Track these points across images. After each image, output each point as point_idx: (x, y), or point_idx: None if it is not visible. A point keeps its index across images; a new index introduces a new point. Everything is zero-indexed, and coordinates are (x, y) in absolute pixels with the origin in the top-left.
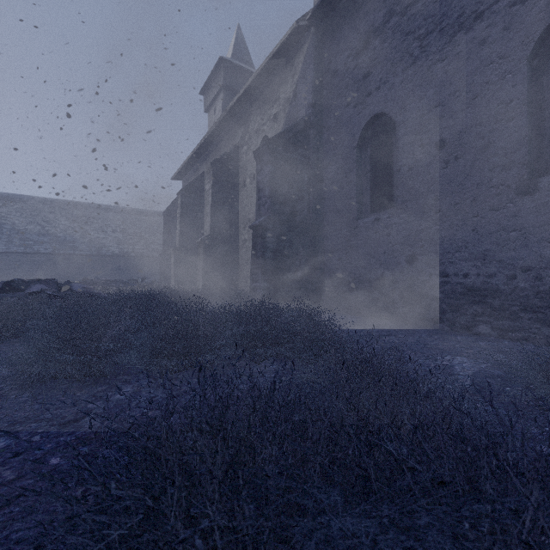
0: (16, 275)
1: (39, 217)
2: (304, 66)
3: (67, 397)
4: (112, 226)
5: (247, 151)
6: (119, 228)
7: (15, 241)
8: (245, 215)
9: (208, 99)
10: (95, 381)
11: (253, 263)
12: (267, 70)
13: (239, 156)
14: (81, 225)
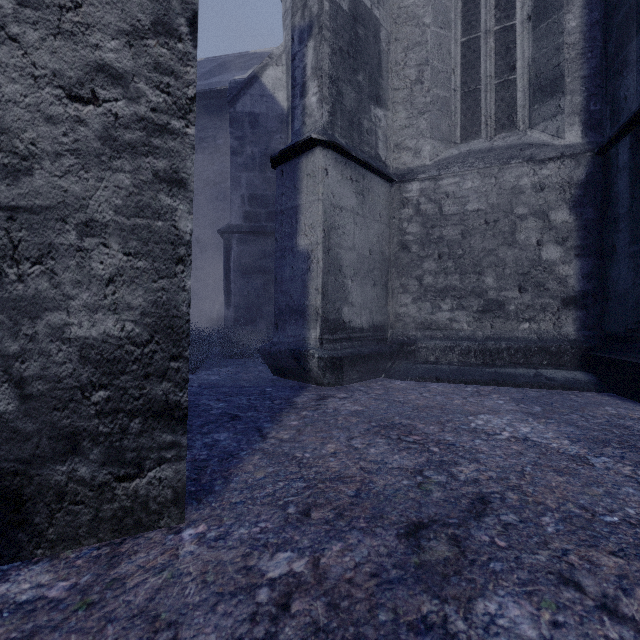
0: None
1: None
2: None
3: None
4: None
5: None
6: None
7: None
8: None
9: None
10: None
11: None
12: None
13: None
14: None
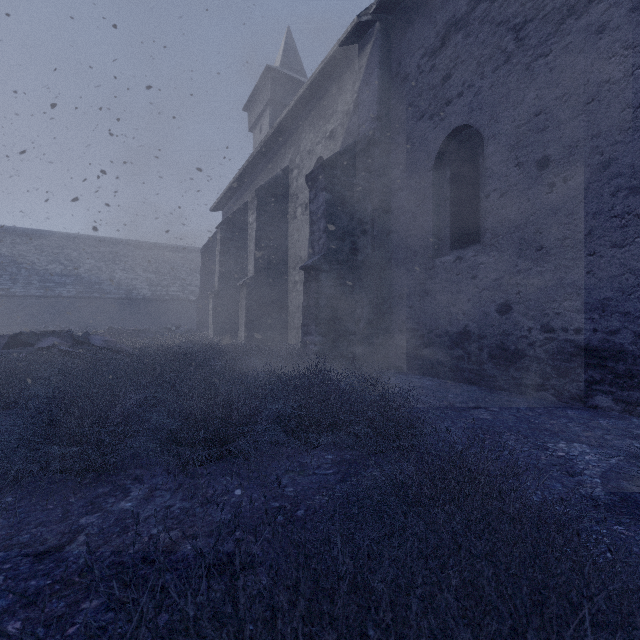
0: (36, 322)
1: (61, 256)
2: (367, 71)
3: (56, 505)
4: (143, 265)
5: (298, 176)
6: (151, 267)
7: (35, 282)
8: (295, 252)
9: (253, 116)
10: (98, 478)
11: (305, 312)
12: (322, 77)
13: (288, 182)
14: (108, 264)
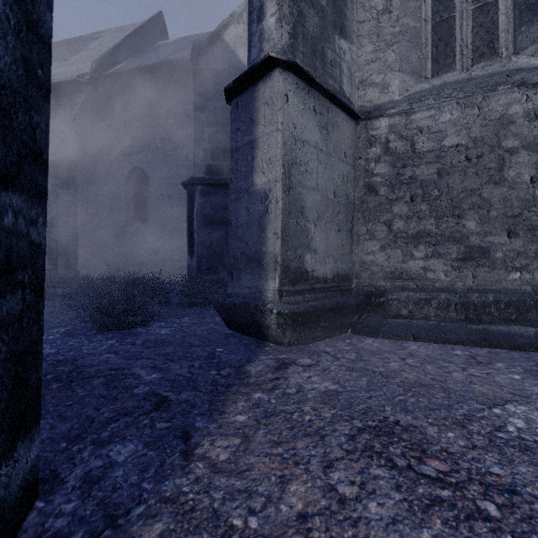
0: None
1: None
2: (83, 108)
3: None
4: None
5: None
6: None
7: None
8: None
9: None
10: None
11: None
12: None
13: None
14: None
